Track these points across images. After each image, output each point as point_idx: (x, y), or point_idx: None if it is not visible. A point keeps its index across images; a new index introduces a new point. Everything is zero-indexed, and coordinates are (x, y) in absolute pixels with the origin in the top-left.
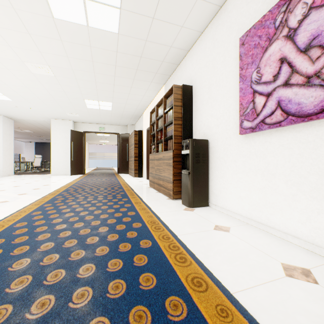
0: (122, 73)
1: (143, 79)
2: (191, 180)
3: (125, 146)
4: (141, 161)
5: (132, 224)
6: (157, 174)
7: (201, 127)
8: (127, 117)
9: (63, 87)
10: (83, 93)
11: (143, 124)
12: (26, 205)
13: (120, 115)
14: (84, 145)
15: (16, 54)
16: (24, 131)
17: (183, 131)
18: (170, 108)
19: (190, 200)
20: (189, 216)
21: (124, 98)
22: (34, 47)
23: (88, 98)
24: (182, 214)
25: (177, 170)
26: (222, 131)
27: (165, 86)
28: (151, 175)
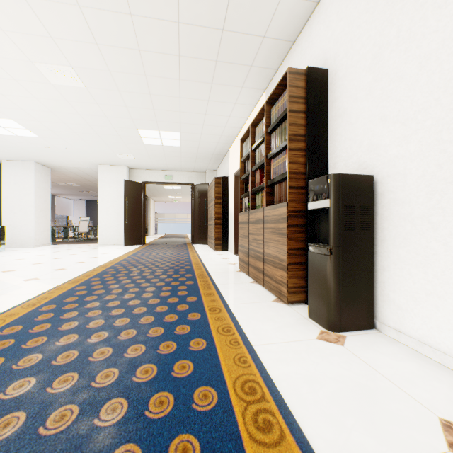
0: (192, 72)
1: (228, 81)
2: (333, 268)
3: (203, 203)
4: (226, 225)
5: (192, 393)
6: (252, 249)
7: (350, 152)
8: (204, 158)
9: (103, 108)
10: (134, 117)
11: (228, 167)
12: (11, 307)
13: (194, 155)
14: (143, 202)
15: (17, 47)
16: (68, 184)
17: (307, 164)
18: (279, 120)
19: (331, 315)
20: (340, 365)
21: (198, 123)
22: (40, 29)
23: (143, 127)
24: (319, 355)
25: (296, 243)
26: (422, 150)
27: (266, 93)
28: (241, 249)
